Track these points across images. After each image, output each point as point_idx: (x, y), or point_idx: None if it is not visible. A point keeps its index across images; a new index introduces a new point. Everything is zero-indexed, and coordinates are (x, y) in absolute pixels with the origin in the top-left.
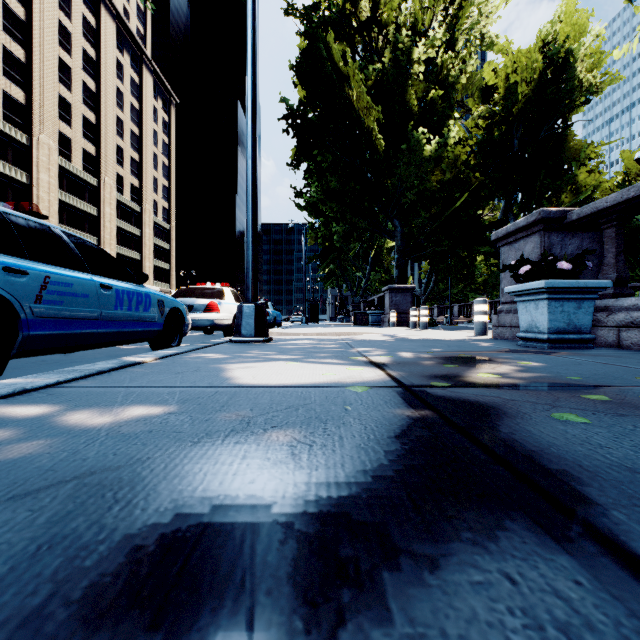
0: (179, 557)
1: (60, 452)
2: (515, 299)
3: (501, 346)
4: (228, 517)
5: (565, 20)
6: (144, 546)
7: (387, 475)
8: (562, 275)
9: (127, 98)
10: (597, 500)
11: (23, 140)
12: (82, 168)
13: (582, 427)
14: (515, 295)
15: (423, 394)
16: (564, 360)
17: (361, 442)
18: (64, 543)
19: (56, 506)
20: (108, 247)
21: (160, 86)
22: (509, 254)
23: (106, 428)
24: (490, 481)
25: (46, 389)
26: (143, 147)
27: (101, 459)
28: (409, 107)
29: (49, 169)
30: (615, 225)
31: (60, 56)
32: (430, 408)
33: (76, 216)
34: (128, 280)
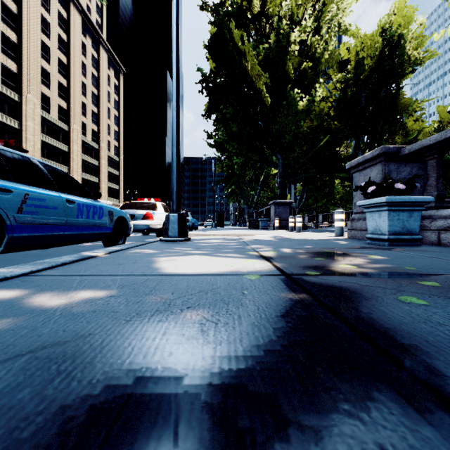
0: (103, 428)
1: (22, 329)
2: (364, 210)
3: (354, 244)
4: (147, 388)
5: (398, 13)
6: (75, 417)
7: (276, 349)
8: (398, 193)
9: (89, 69)
10: (445, 372)
11: (15, 98)
12: (57, 118)
13: (423, 308)
14: (364, 207)
15: (300, 281)
16: (401, 254)
17: (255, 320)
18: (9, 414)
19: (9, 378)
20: (75, 173)
21: (112, 60)
22: (359, 178)
23: (61, 308)
24: (357, 355)
25: (22, 277)
26: (100, 103)
27: (53, 335)
28: (288, 75)
29: (34, 118)
30: (436, 157)
31: (42, 39)
32: (306, 292)
33: (53, 152)
34: (87, 197)
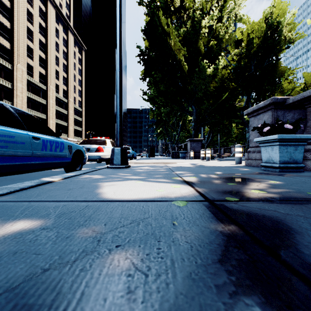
0: None
1: None
2: (259, 145)
3: (253, 170)
4: None
5: (277, 7)
6: None
7: None
8: (287, 132)
9: (61, 47)
10: None
11: (9, 67)
12: (38, 81)
13: None
14: (260, 143)
15: (224, 208)
16: (294, 180)
17: (191, 270)
18: None
19: None
20: (51, 120)
21: (77, 41)
22: (254, 121)
23: None
24: None
25: None
26: (69, 71)
27: None
28: (199, 50)
29: (22, 81)
30: None
31: (27, 26)
32: (234, 223)
33: (35, 104)
34: (51, 134)
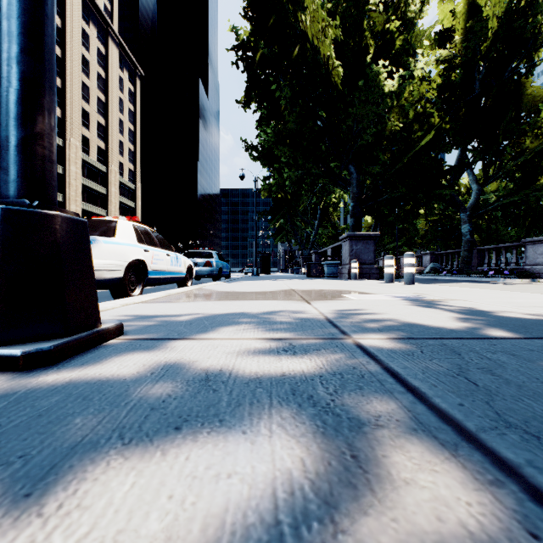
0: None
1: None
2: None
3: None
4: None
5: None
6: None
7: None
8: None
9: (93, 66)
10: None
11: None
12: None
13: None
14: None
15: None
16: None
17: None
18: None
19: None
20: (73, 203)
21: (126, 59)
22: None
23: None
24: None
25: None
26: (109, 113)
27: None
28: (366, 45)
29: None
30: None
31: None
32: None
33: None
34: None
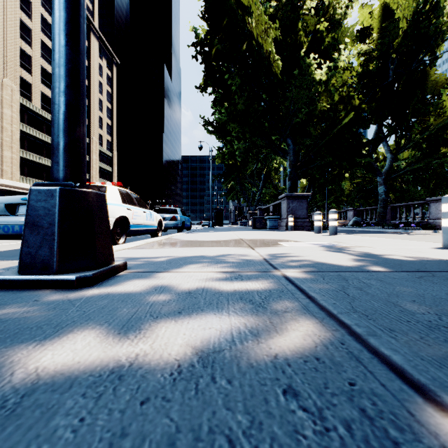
0: None
1: None
2: None
3: None
4: None
5: None
6: None
7: None
8: None
9: None
10: None
11: None
12: (41, 107)
13: None
14: None
15: None
16: None
17: None
18: None
19: None
20: None
21: (105, 49)
22: None
23: None
24: None
25: None
26: (91, 94)
27: None
28: (301, 41)
29: (12, 106)
30: None
31: (22, 19)
32: None
33: (36, 144)
34: None
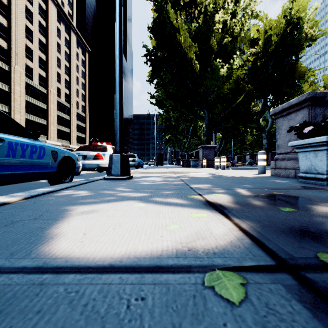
0: None
1: None
2: (296, 150)
3: (289, 183)
4: None
5: (297, 1)
6: None
7: None
8: None
9: (62, 47)
10: None
11: (6, 68)
12: (38, 84)
13: None
14: (297, 147)
15: None
16: None
17: None
18: None
19: None
20: (52, 125)
21: (80, 42)
22: (283, 123)
23: None
24: None
25: None
26: (71, 73)
27: None
28: (212, 48)
29: (20, 84)
30: None
31: (26, 24)
32: None
33: (35, 109)
34: (25, 136)
